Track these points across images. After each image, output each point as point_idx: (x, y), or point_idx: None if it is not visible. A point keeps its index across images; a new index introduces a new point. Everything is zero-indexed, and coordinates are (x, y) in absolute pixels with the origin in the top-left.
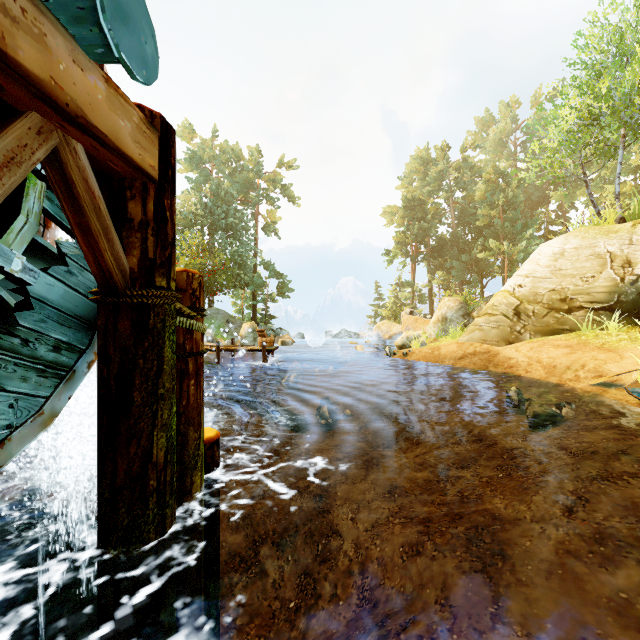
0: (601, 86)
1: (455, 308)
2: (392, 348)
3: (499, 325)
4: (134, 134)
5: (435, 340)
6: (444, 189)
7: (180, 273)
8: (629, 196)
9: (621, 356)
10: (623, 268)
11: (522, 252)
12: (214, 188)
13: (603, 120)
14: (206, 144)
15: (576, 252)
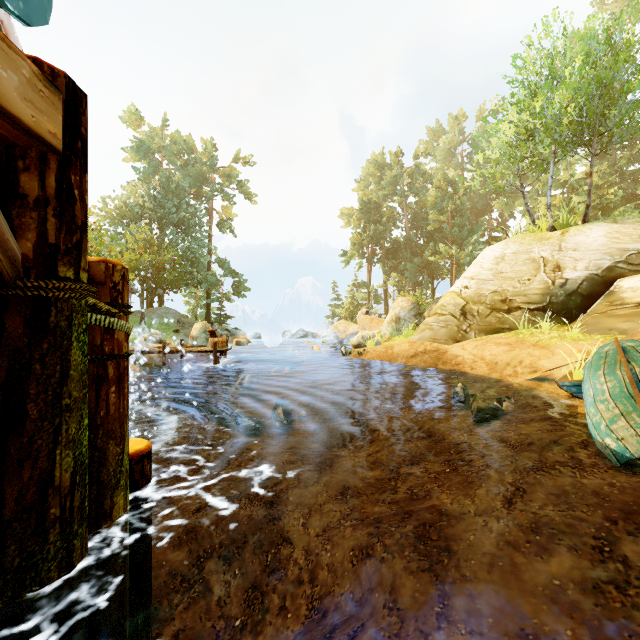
0: (536, 105)
1: (408, 308)
2: (349, 347)
3: (447, 324)
4: (24, 90)
5: (389, 339)
6: (398, 193)
7: (97, 263)
8: (558, 208)
9: (552, 352)
10: (554, 272)
11: (468, 256)
12: (164, 180)
13: (537, 136)
14: (155, 133)
15: (515, 257)
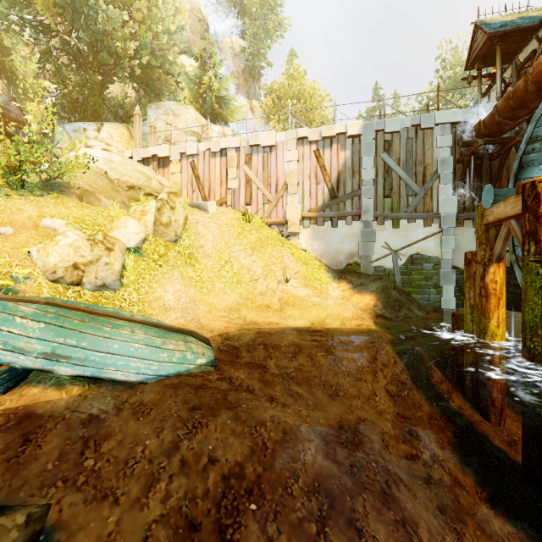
0: None
1: None
2: None
3: None
4: (512, 206)
5: None
6: None
7: None
8: None
9: None
10: None
11: None
12: None
13: None
14: None
15: None
